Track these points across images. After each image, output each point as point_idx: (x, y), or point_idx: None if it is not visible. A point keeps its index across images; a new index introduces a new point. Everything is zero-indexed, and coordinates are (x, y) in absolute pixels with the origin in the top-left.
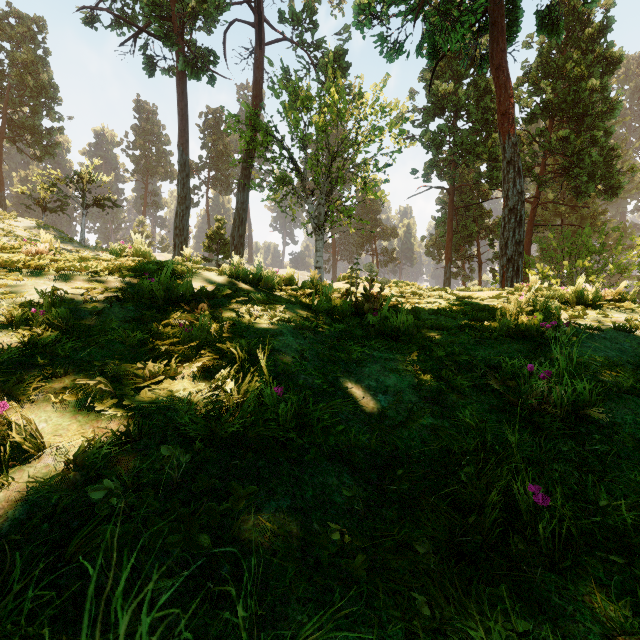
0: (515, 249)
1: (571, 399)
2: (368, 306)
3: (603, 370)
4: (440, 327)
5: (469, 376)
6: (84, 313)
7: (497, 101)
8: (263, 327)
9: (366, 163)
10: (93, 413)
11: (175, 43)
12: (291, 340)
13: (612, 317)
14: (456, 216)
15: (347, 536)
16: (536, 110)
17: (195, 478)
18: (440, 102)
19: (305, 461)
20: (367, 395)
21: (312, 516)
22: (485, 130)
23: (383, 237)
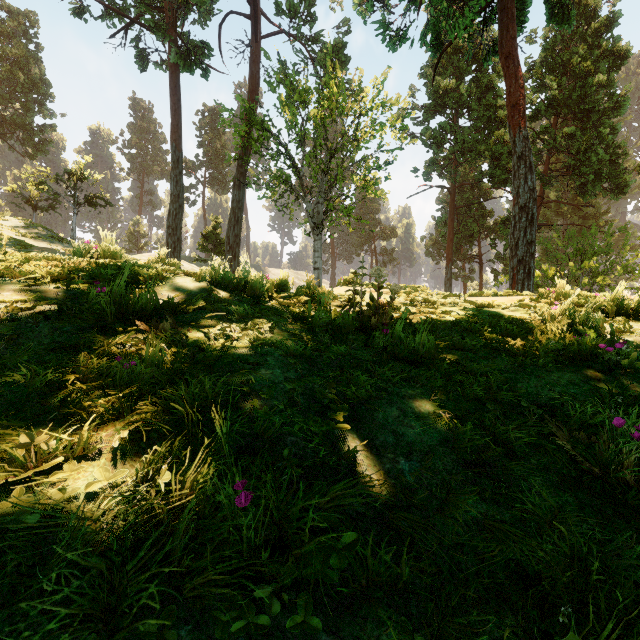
0: (526, 250)
1: None
2: (375, 319)
3: None
4: (466, 347)
5: (519, 424)
6: None
7: (507, 92)
8: (242, 354)
9: (366, 161)
10: None
11: (166, 33)
12: (278, 374)
13: None
14: (457, 216)
15: None
16: (540, 107)
17: None
18: (441, 99)
19: None
20: (384, 461)
21: None
22: (487, 128)
23: (382, 237)
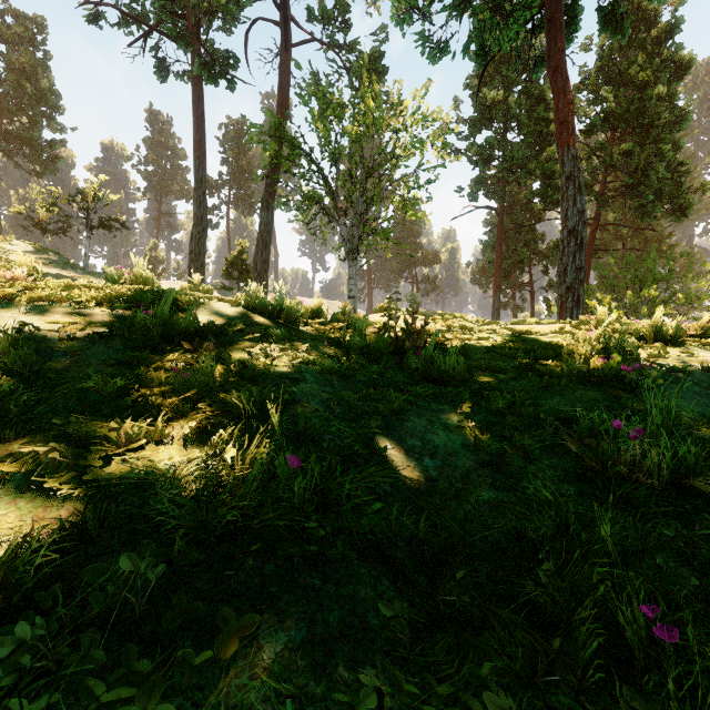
0: (575, 276)
1: (672, 466)
2: (410, 343)
3: (702, 425)
4: (497, 369)
5: (537, 433)
6: (57, 354)
7: (555, 108)
8: (282, 371)
9: (405, 180)
10: (41, 496)
11: (189, 43)
12: (316, 388)
13: (698, 356)
14: (506, 239)
15: (387, 698)
16: (596, 121)
17: (170, 599)
18: (488, 112)
19: (329, 562)
20: (411, 459)
21: (337, 654)
22: (538, 143)
23: (424, 263)
